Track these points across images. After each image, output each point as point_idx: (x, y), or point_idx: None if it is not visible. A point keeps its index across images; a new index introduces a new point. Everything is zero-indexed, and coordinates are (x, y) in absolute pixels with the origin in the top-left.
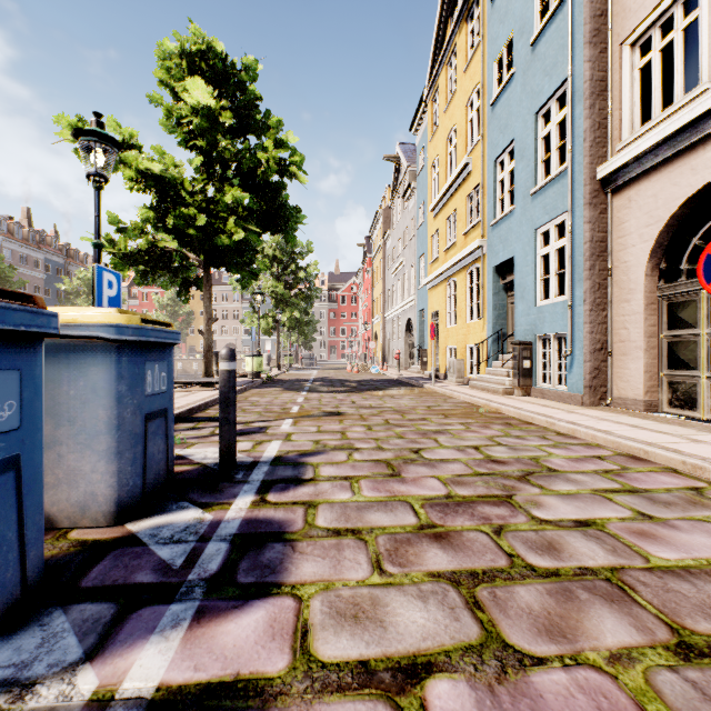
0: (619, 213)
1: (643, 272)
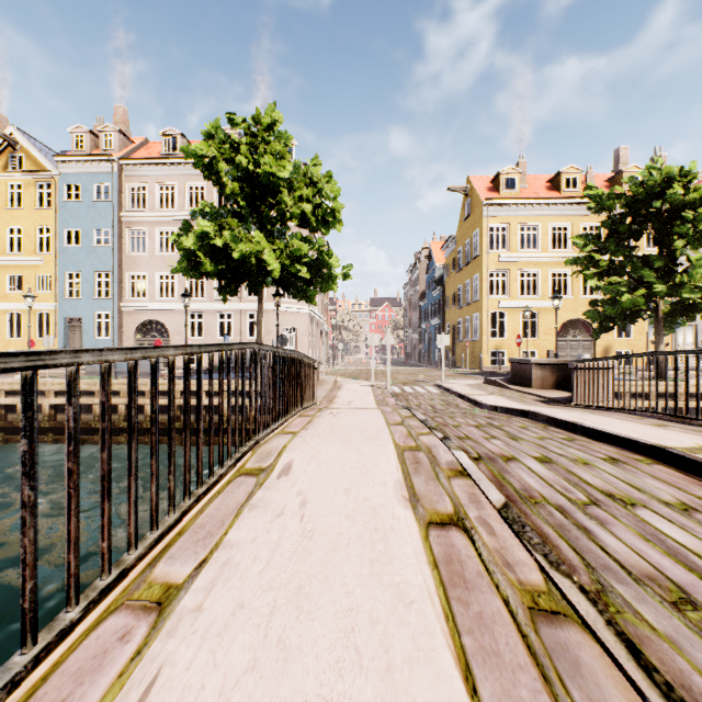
0: (127, 317)
1: (134, 335)
